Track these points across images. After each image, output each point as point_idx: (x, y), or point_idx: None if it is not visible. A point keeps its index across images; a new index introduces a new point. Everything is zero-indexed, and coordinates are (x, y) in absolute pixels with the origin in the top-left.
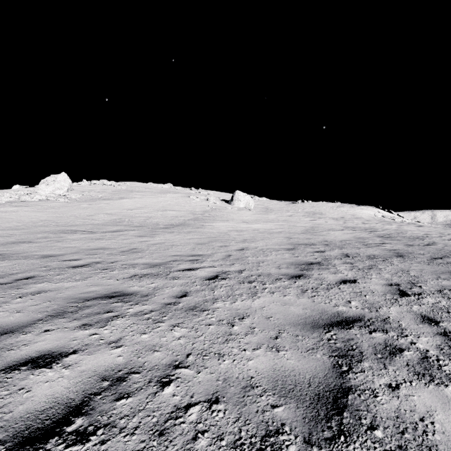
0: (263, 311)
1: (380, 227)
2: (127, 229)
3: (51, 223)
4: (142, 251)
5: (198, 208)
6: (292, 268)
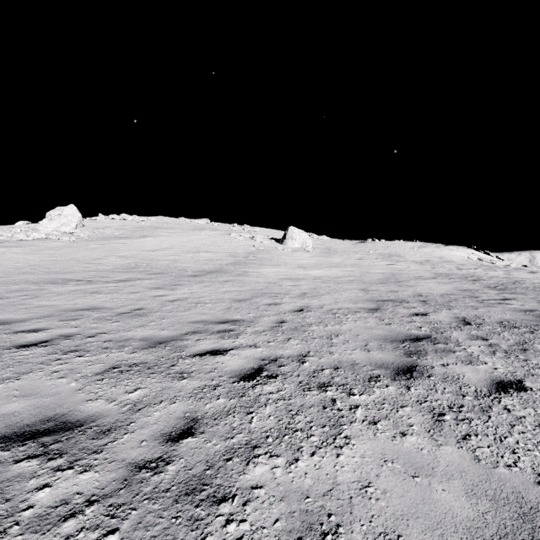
0: (371, 503)
1: (483, 273)
2: (141, 277)
3: (41, 269)
4: (150, 313)
5: (240, 249)
6: (388, 348)
